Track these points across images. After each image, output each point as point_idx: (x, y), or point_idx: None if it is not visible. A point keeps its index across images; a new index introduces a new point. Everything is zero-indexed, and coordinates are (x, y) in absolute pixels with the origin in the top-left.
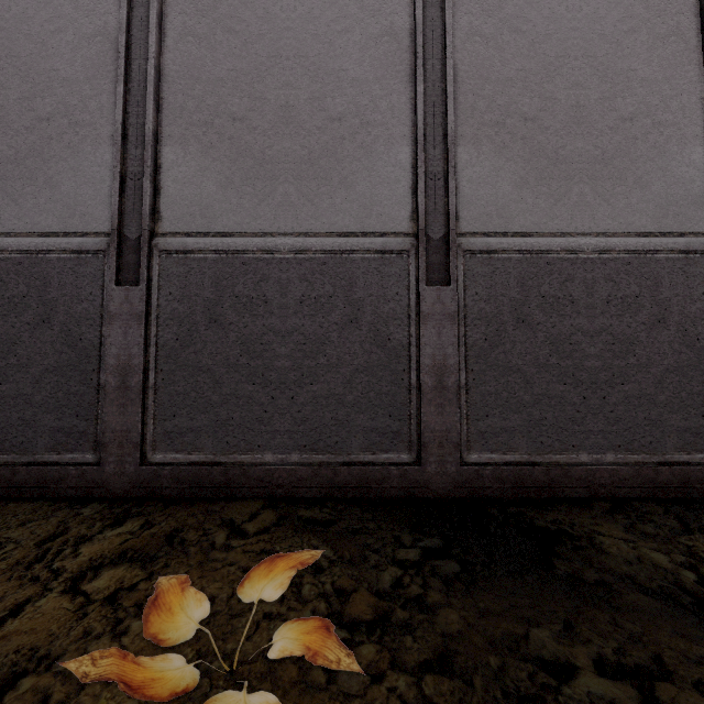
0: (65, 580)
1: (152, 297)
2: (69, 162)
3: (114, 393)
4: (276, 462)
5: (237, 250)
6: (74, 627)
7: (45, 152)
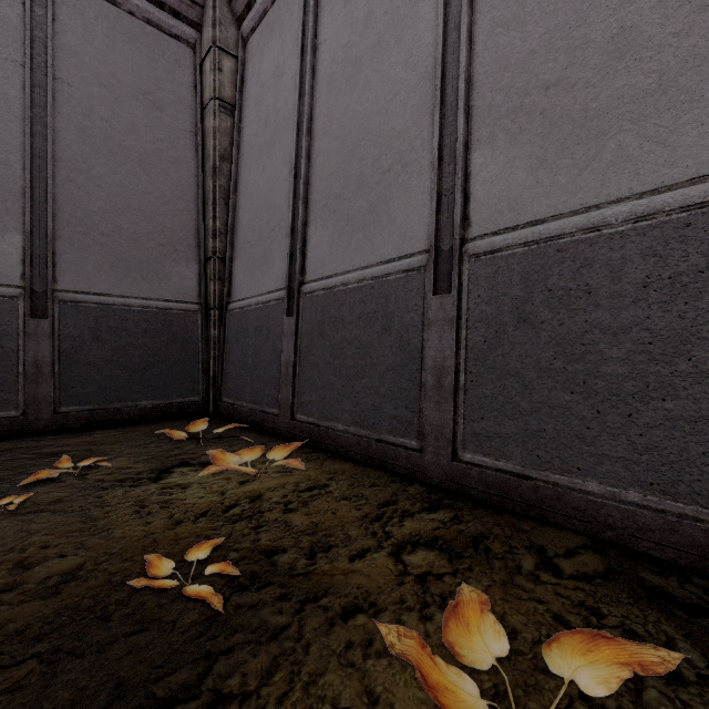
0: (392, 544)
1: (462, 302)
2: (402, 198)
3: (432, 391)
4: (603, 495)
5: (549, 237)
6: (394, 589)
7: (387, 197)
